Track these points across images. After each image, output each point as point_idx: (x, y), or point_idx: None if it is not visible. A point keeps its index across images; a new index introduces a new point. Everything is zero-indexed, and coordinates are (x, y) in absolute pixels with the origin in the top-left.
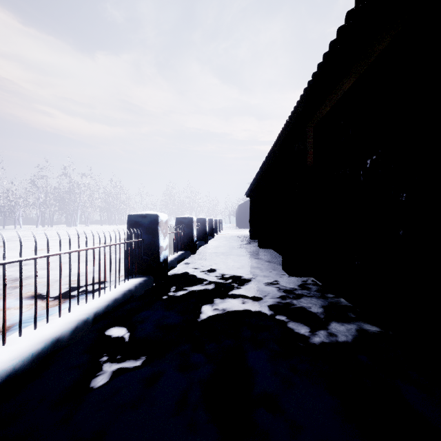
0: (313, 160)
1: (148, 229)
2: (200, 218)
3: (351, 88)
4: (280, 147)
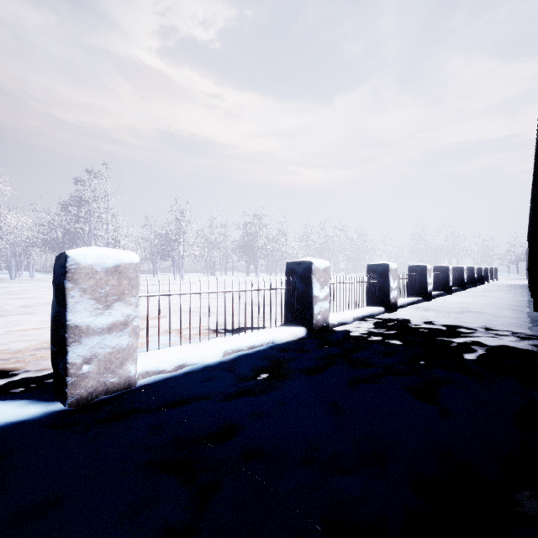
0: None
1: (444, 272)
2: (468, 267)
3: None
4: None
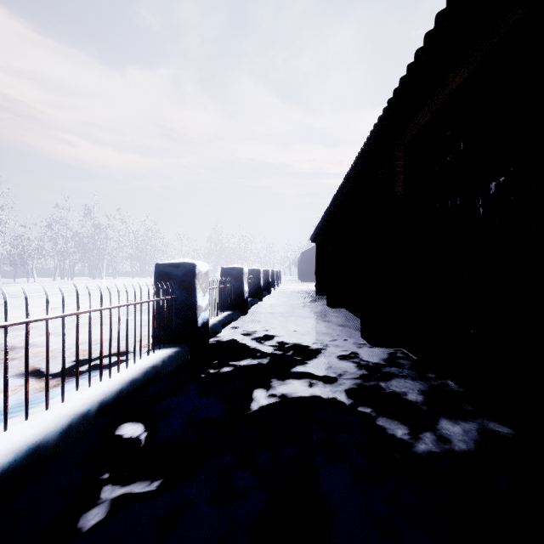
0: (404, 189)
1: (182, 282)
2: (252, 269)
3: (464, 84)
4: (357, 175)
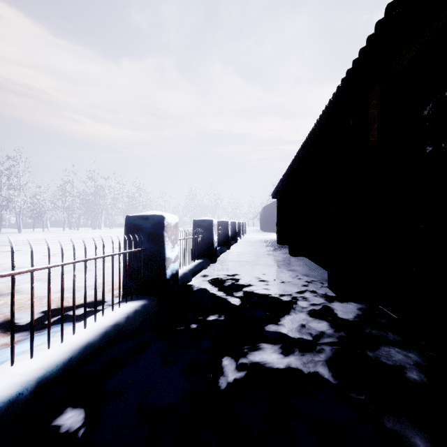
0: (379, 138)
1: (150, 234)
2: (221, 221)
3: None
4: (322, 130)
